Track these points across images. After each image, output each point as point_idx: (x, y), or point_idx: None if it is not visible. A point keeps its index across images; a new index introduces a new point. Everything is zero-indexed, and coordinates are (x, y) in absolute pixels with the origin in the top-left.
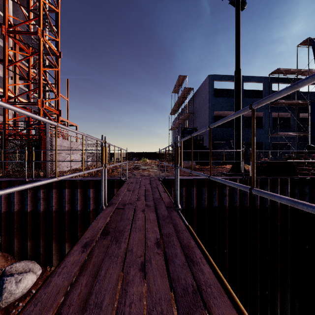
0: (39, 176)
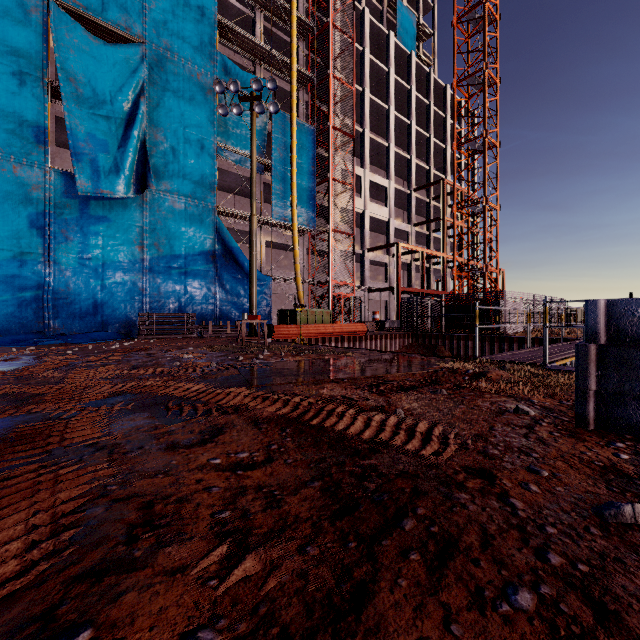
0: (498, 334)
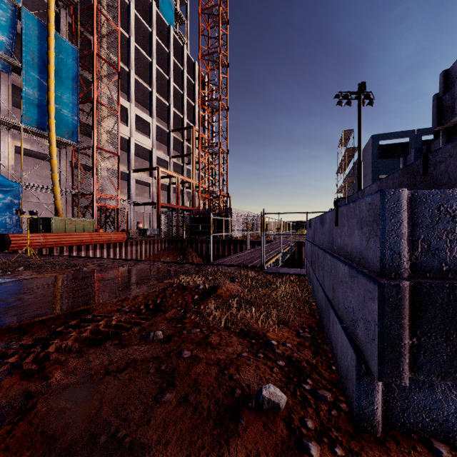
0: (227, 238)
